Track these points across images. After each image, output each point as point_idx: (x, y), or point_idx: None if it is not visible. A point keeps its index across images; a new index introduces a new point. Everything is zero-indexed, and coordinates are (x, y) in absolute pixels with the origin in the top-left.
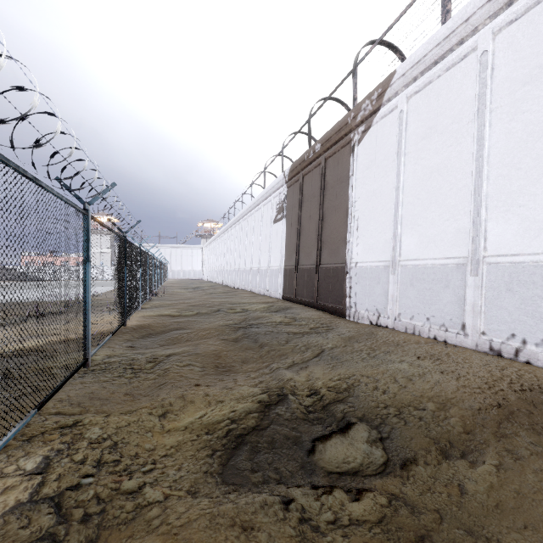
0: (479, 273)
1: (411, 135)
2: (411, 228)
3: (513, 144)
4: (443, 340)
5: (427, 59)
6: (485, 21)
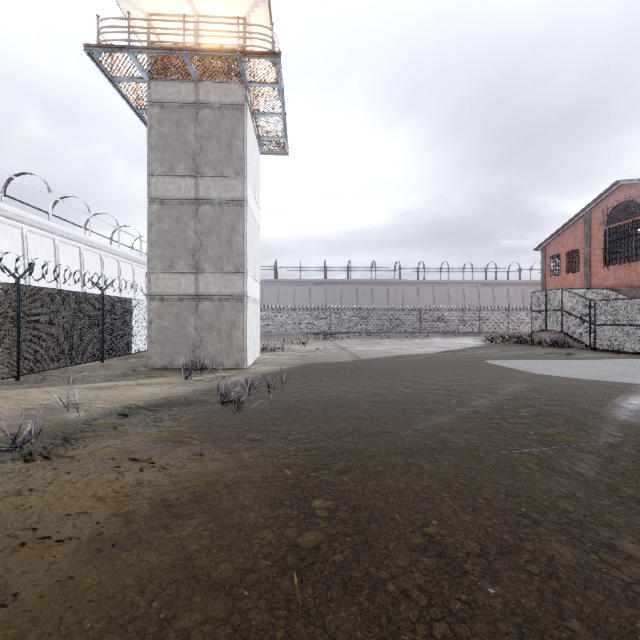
0: None
1: None
2: None
3: None
4: None
5: None
6: None
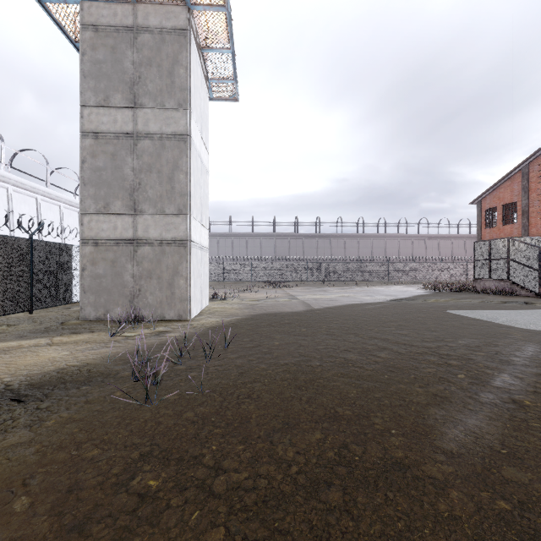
0: None
1: None
2: None
3: None
4: None
5: None
6: None
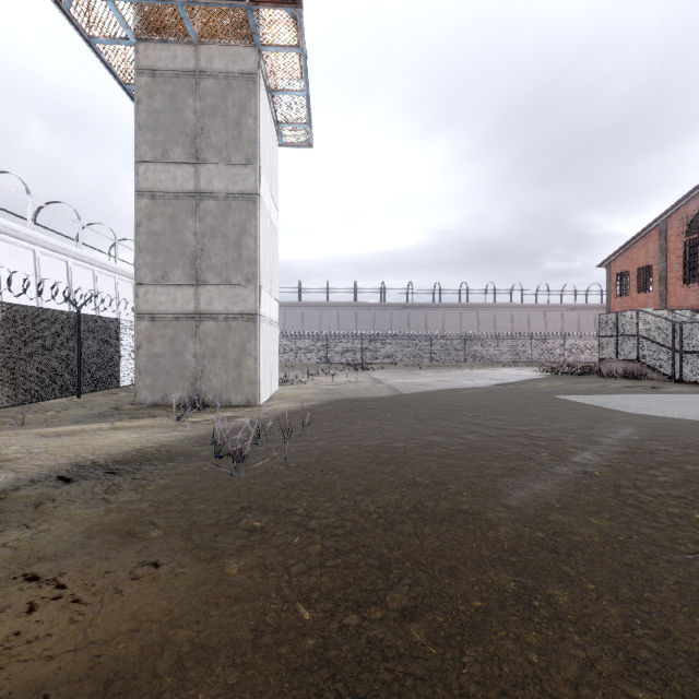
0: None
1: None
2: None
3: None
4: None
5: None
6: None
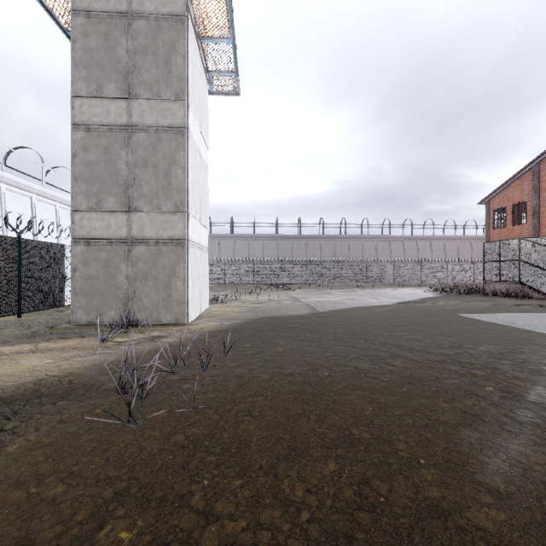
0: None
1: None
2: None
3: None
4: None
5: None
6: None
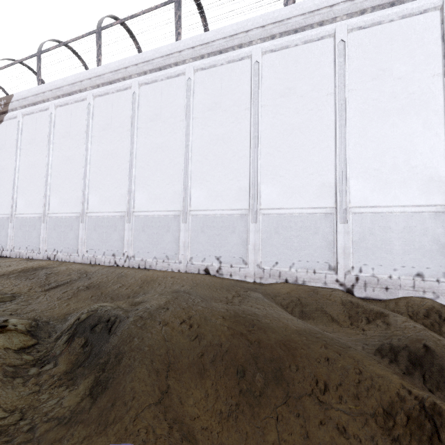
0: (46, 221)
1: (24, 138)
2: (22, 195)
3: (59, 163)
4: (32, 258)
5: (29, 100)
6: (52, 98)
